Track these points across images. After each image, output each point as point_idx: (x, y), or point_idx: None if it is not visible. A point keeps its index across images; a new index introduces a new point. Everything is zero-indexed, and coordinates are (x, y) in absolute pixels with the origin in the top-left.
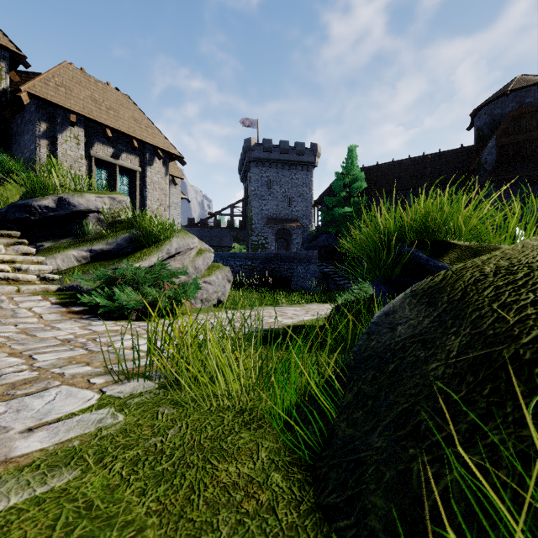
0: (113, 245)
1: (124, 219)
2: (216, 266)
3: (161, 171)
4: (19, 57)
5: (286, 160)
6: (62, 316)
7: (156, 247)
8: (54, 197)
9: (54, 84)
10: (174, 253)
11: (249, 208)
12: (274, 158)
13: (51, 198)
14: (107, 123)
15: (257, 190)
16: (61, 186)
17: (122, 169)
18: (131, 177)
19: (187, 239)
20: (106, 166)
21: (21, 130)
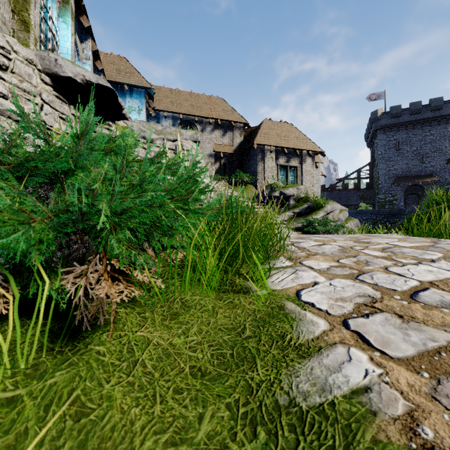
0: (302, 210)
1: (302, 197)
2: (349, 218)
3: (311, 164)
4: (247, 124)
5: (417, 120)
6: (298, 234)
7: (321, 210)
8: (278, 192)
9: (263, 134)
10: (329, 212)
11: (375, 171)
12: (403, 121)
13: (277, 192)
14: (284, 146)
15: (384, 153)
16: (278, 186)
17: (290, 167)
18: (294, 171)
19: (334, 205)
20: (283, 168)
21: (249, 159)
